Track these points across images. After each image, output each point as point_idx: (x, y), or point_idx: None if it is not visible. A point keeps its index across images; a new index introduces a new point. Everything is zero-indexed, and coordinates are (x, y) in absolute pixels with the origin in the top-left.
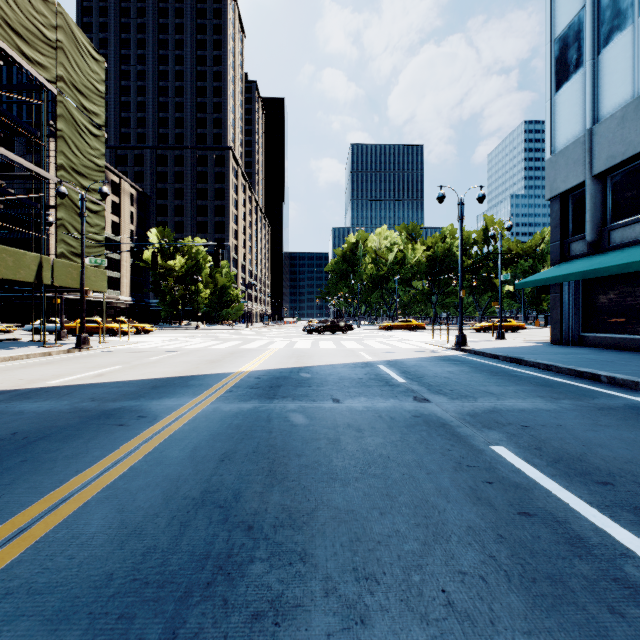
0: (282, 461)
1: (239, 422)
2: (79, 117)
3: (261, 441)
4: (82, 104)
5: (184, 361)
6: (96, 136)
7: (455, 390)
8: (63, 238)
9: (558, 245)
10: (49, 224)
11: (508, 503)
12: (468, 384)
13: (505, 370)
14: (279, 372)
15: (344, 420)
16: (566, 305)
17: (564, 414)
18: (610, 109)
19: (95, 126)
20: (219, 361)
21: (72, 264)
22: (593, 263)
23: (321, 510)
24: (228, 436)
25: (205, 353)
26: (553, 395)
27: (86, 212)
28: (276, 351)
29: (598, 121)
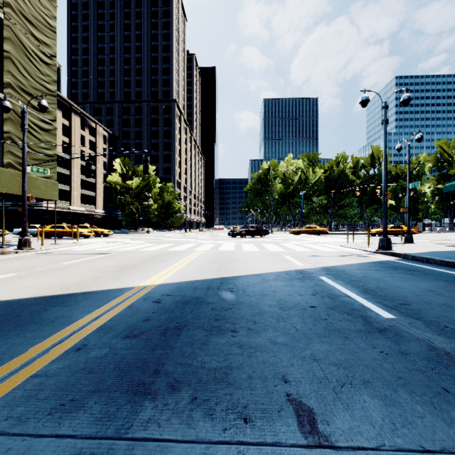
0: None
1: None
2: (28, 44)
3: None
4: (32, 33)
5: (95, 266)
6: (47, 64)
7: None
8: (10, 150)
9: None
10: None
11: None
12: None
13: None
14: (192, 288)
15: None
16: None
17: None
18: None
19: (46, 55)
20: (133, 267)
21: (20, 174)
22: None
23: None
24: None
25: (129, 256)
26: None
27: (36, 129)
28: (200, 254)
29: None
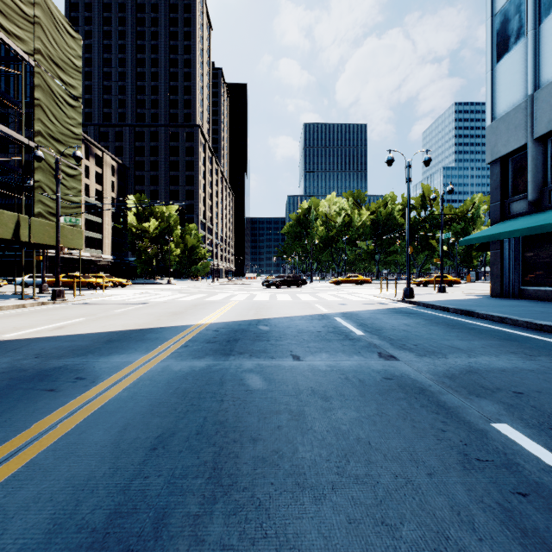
0: (232, 450)
1: (187, 386)
2: (56, 88)
3: (209, 415)
4: (59, 76)
5: (148, 313)
6: (73, 106)
7: (419, 345)
8: (40, 199)
9: (499, 205)
10: (31, 187)
11: None
12: (430, 338)
13: (460, 322)
14: (238, 324)
15: (307, 383)
16: (506, 261)
17: None
18: (551, 75)
19: (72, 97)
20: (181, 313)
21: (49, 223)
22: (538, 220)
23: None
24: (170, 407)
25: (170, 305)
26: (525, 351)
27: (63, 176)
28: (237, 303)
29: (539, 87)
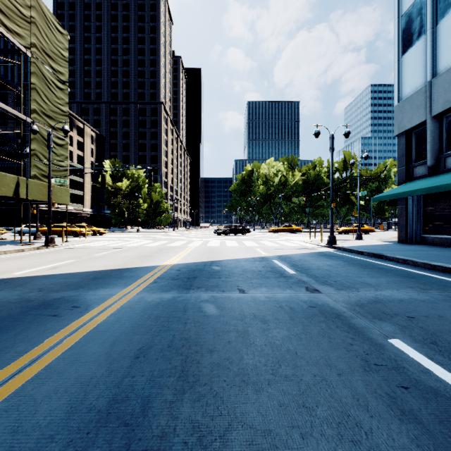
0: (194, 358)
1: (158, 312)
2: (48, 74)
3: (176, 334)
4: (50, 65)
5: (123, 256)
6: (61, 89)
7: (338, 281)
8: (35, 164)
9: (404, 169)
10: (27, 154)
11: (437, 419)
12: (347, 276)
13: (372, 263)
14: (195, 265)
15: (250, 310)
16: (410, 214)
17: (439, 304)
18: (446, 65)
19: (60, 82)
20: (150, 256)
21: (42, 183)
22: (434, 181)
23: (235, 430)
24: (147, 328)
25: (140, 250)
26: (420, 286)
27: (53, 145)
28: (194, 248)
29: (436, 75)
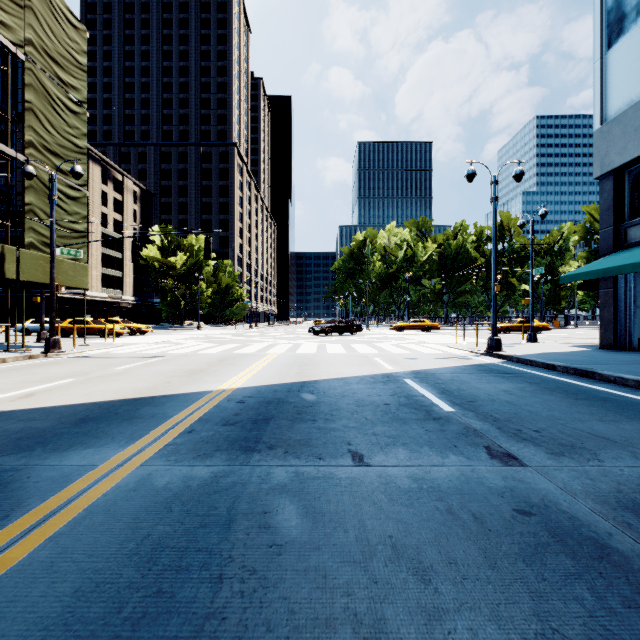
0: None
1: (165, 531)
2: (53, 89)
3: (182, 634)
4: (57, 75)
5: (157, 372)
6: (75, 113)
7: (543, 431)
8: (32, 226)
9: (611, 231)
10: None
11: None
12: (553, 417)
13: (582, 389)
14: (273, 391)
15: (381, 526)
16: (622, 302)
17: None
18: None
19: (74, 101)
20: (201, 372)
21: (44, 256)
22: None
23: None
24: (112, 601)
25: (190, 360)
26: None
27: (62, 198)
28: (275, 357)
29: None
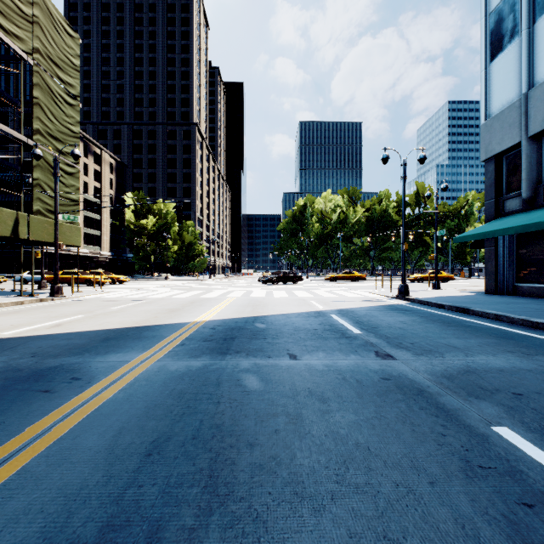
0: (228, 456)
1: (183, 387)
2: (55, 87)
3: (205, 418)
4: (58, 75)
5: (145, 310)
6: (71, 105)
7: (416, 343)
8: (39, 196)
9: (493, 202)
10: (30, 185)
11: None
12: (426, 336)
13: (456, 320)
14: (234, 322)
15: (304, 384)
16: (501, 258)
17: None
18: None
19: (70, 96)
20: (178, 310)
21: (48, 220)
22: (532, 217)
23: None
24: (166, 409)
25: (167, 302)
26: (522, 350)
27: (61, 173)
28: (233, 300)
29: (533, 86)
